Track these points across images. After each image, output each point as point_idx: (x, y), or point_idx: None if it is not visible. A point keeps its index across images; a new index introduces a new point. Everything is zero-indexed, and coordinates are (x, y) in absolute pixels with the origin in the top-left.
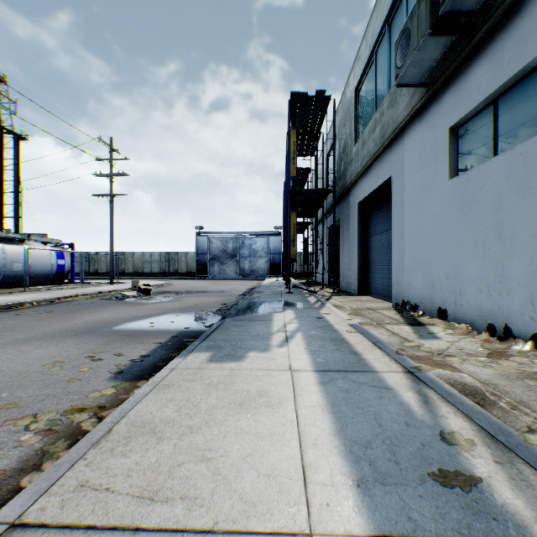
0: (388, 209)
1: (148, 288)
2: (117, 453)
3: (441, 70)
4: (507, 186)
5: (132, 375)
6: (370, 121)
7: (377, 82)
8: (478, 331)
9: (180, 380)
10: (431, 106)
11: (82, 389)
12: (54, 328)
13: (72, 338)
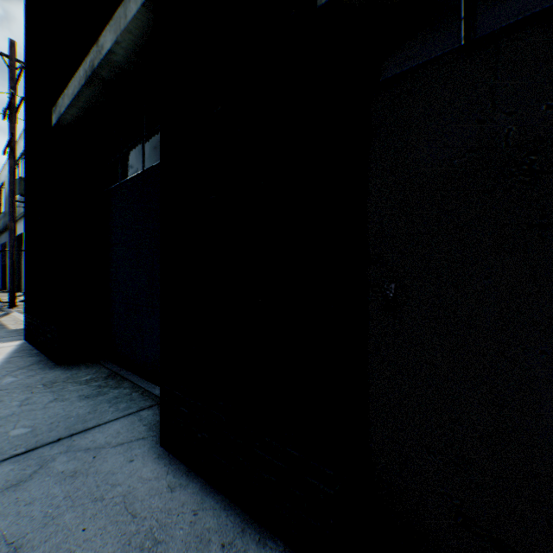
0: None
1: None
2: None
3: None
4: None
5: None
6: None
7: None
8: None
9: None
10: None
11: None
12: None
13: None
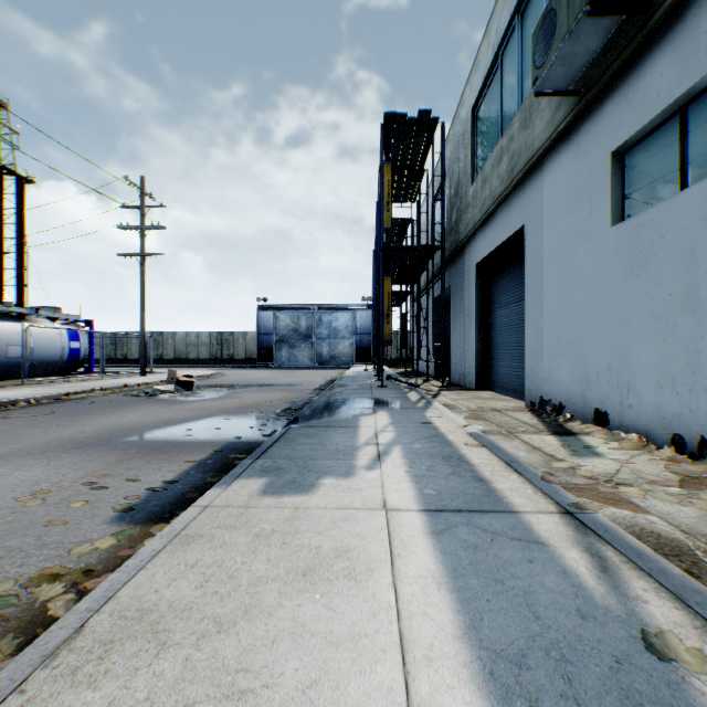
0: (518, 271)
1: (189, 380)
2: (82, 678)
3: (600, 69)
4: (704, 232)
5: (146, 514)
6: (493, 150)
7: (503, 96)
8: (657, 444)
9: (214, 527)
10: (584, 123)
11: (66, 539)
12: (51, 438)
13: (72, 453)
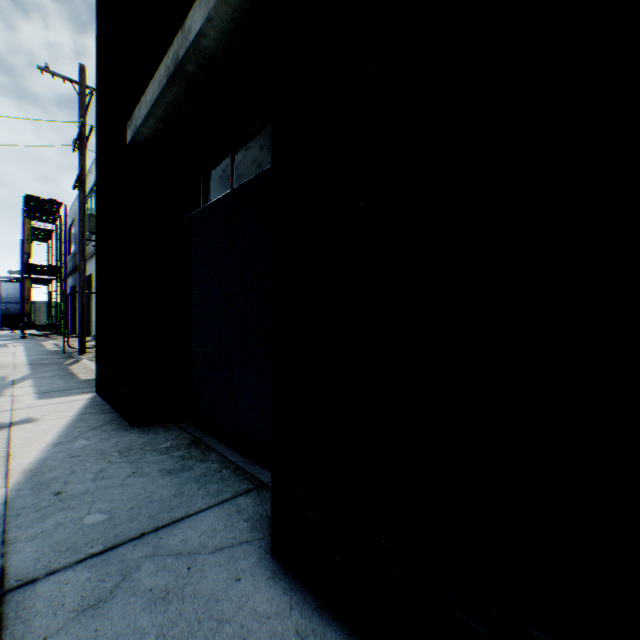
0: None
1: None
2: None
3: None
4: None
5: None
6: None
7: None
8: None
9: None
10: None
11: None
12: None
13: None
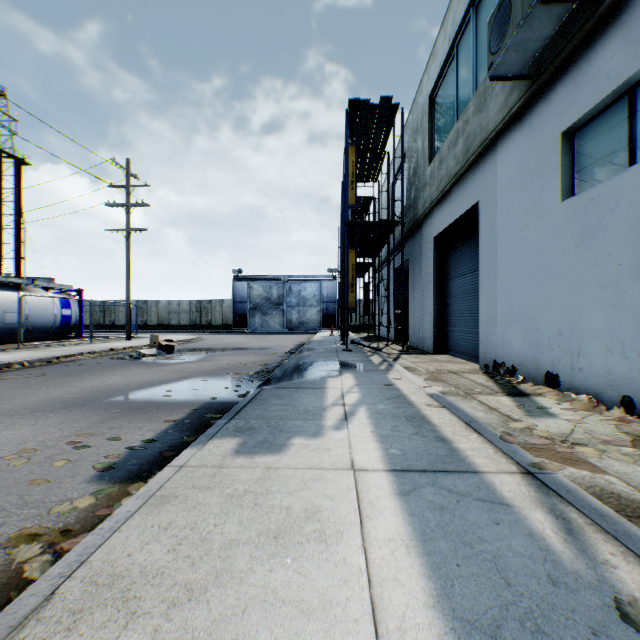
0: (472, 244)
1: (170, 344)
2: None
3: (552, 54)
4: None
5: (125, 472)
6: (450, 133)
7: (458, 83)
8: (607, 405)
9: (188, 487)
10: (536, 105)
11: (47, 497)
12: (40, 398)
13: (58, 413)
